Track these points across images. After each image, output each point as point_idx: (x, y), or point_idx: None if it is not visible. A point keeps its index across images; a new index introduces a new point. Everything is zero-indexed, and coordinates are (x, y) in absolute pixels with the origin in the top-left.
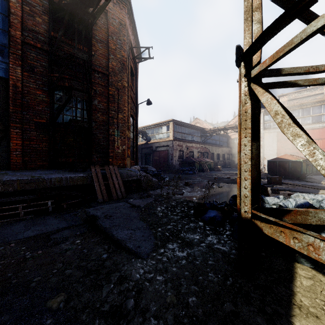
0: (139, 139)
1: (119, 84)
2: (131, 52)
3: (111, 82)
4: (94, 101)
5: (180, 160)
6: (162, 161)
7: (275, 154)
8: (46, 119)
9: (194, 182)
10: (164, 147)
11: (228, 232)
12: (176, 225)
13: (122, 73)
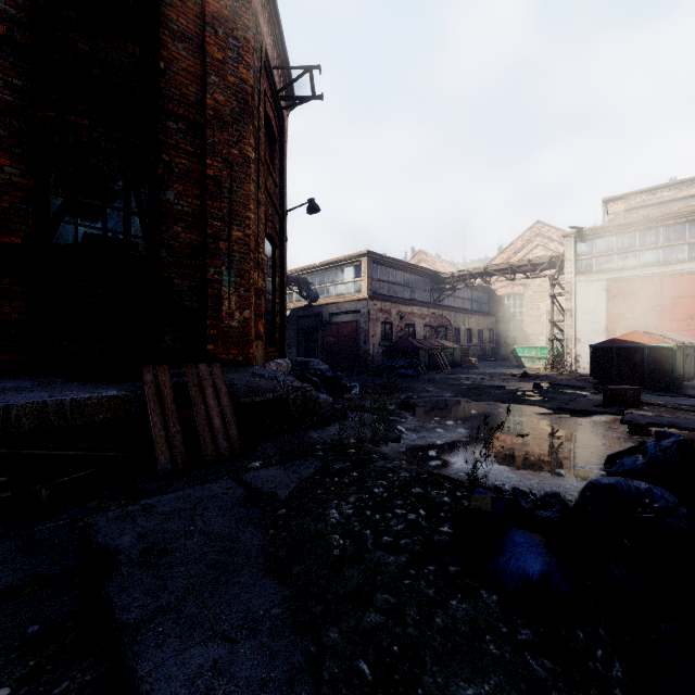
0: (293, 296)
1: (232, 150)
2: (267, 79)
3: (213, 144)
4: (164, 192)
5: (384, 345)
6: (344, 346)
7: (604, 330)
8: (24, 234)
9: (422, 398)
10: (348, 315)
11: (620, 663)
12: (400, 611)
13: (241, 124)
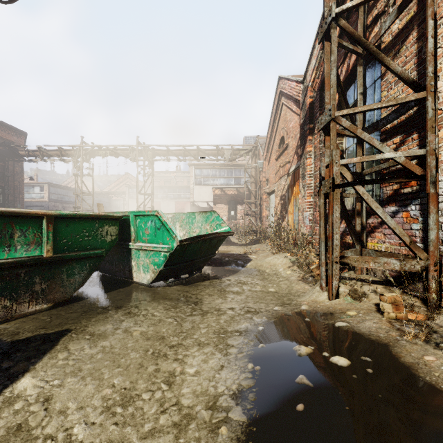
0: None
1: (20, 179)
2: None
3: (16, 178)
4: (6, 190)
5: None
6: None
7: None
8: None
9: None
10: (37, 207)
11: None
12: None
13: (22, 173)
